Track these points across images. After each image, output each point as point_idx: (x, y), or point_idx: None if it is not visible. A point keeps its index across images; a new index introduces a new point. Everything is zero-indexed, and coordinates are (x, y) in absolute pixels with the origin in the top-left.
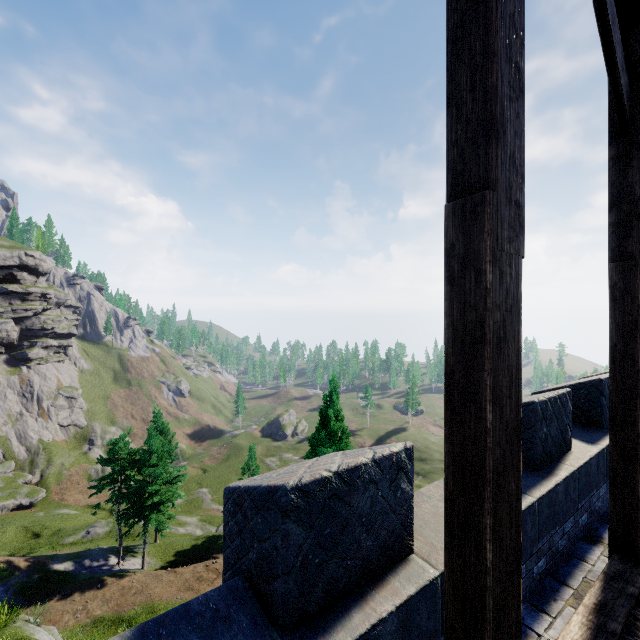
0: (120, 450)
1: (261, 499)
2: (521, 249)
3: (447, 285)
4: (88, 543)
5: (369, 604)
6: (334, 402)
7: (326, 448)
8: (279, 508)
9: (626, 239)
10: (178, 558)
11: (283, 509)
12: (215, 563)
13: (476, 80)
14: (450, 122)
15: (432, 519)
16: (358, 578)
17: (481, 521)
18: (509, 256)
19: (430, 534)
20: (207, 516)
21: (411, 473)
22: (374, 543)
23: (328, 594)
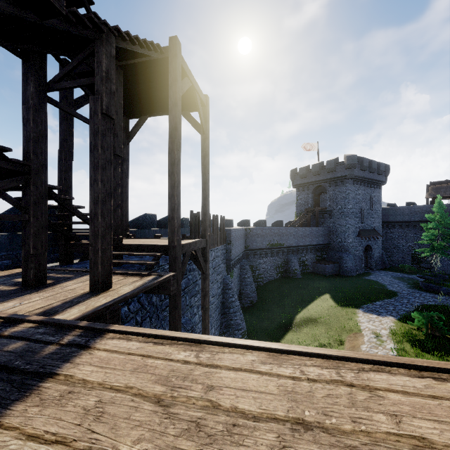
0: None
1: (13, 209)
2: (72, 159)
3: (58, 162)
4: None
5: None
6: None
7: None
8: None
9: (123, 166)
10: None
11: None
12: None
13: (63, 132)
14: (59, 136)
15: None
16: None
17: None
18: (69, 159)
19: None
20: None
21: None
22: None
23: None
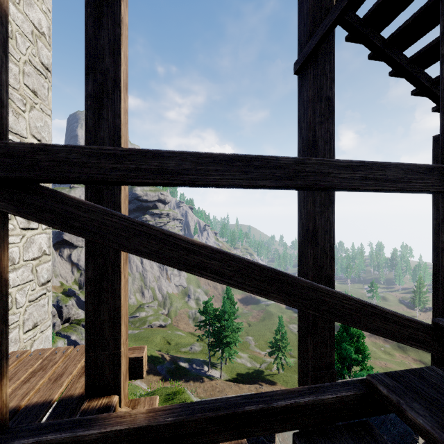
0: (209, 308)
1: None
2: None
3: (432, 360)
4: (192, 354)
5: None
6: None
7: (347, 344)
8: None
9: None
10: (239, 377)
11: None
12: (261, 388)
13: None
14: (433, 302)
15: None
16: None
17: None
18: None
19: None
20: (253, 355)
21: None
22: (396, 432)
23: None
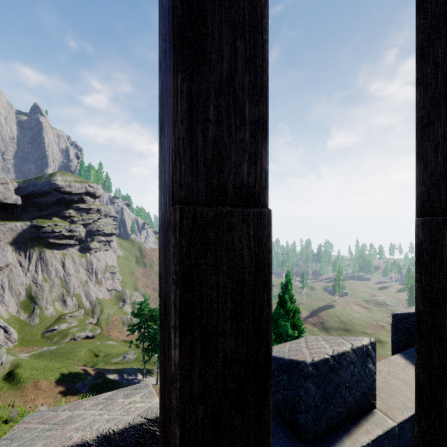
0: (144, 308)
1: (286, 366)
2: None
3: (418, 264)
4: (125, 364)
5: (353, 436)
6: (289, 289)
7: (284, 321)
8: (302, 374)
9: None
10: None
11: (305, 375)
12: None
13: (438, 151)
14: (419, 170)
15: (384, 387)
16: (344, 419)
17: (443, 402)
18: None
19: (385, 397)
20: None
21: (374, 358)
22: (353, 399)
23: (328, 426)
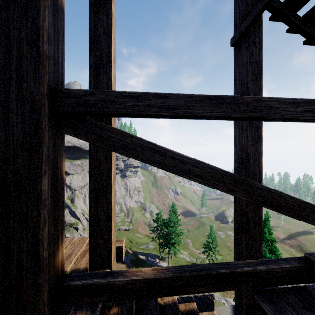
0: (160, 218)
1: None
2: None
3: None
4: (147, 250)
5: None
6: (267, 224)
7: (263, 246)
8: None
9: None
10: None
11: None
12: None
13: None
14: None
15: None
16: None
17: None
18: None
19: None
20: (191, 253)
21: None
22: None
23: None
